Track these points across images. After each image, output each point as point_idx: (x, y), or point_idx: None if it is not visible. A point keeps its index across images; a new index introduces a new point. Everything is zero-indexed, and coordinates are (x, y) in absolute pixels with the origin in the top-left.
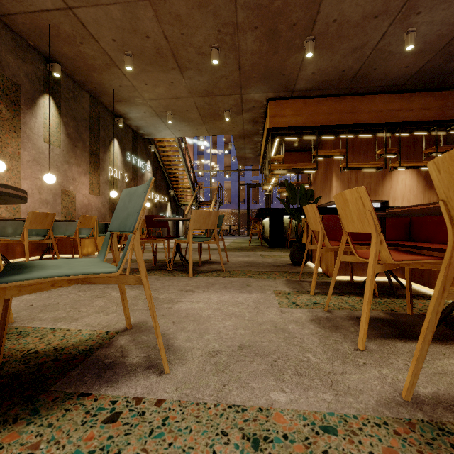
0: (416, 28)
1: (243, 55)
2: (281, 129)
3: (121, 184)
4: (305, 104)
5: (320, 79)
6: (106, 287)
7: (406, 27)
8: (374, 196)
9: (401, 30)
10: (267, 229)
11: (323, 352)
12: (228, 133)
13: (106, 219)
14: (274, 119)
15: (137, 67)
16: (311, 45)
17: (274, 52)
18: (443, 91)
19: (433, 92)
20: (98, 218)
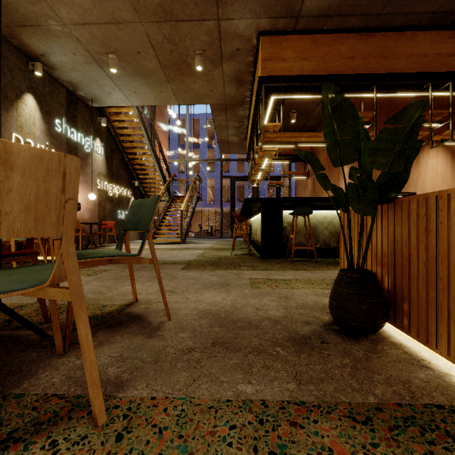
0: None
1: None
2: (280, 79)
3: None
4: (315, 42)
5: None
6: None
7: None
8: None
9: None
10: (256, 230)
11: None
12: (203, 100)
13: None
14: (269, 64)
15: None
16: None
17: None
18: None
19: None
20: None
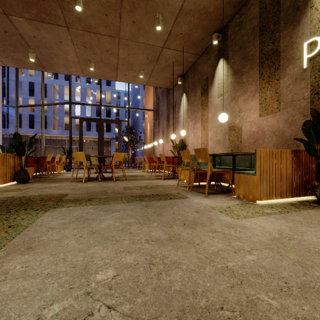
0: None
1: None
2: None
3: None
4: None
5: None
6: (111, 175)
7: None
8: None
9: None
10: None
11: (67, 174)
12: None
13: (301, 146)
14: None
15: (165, 1)
16: None
17: None
18: None
19: None
20: (277, 147)
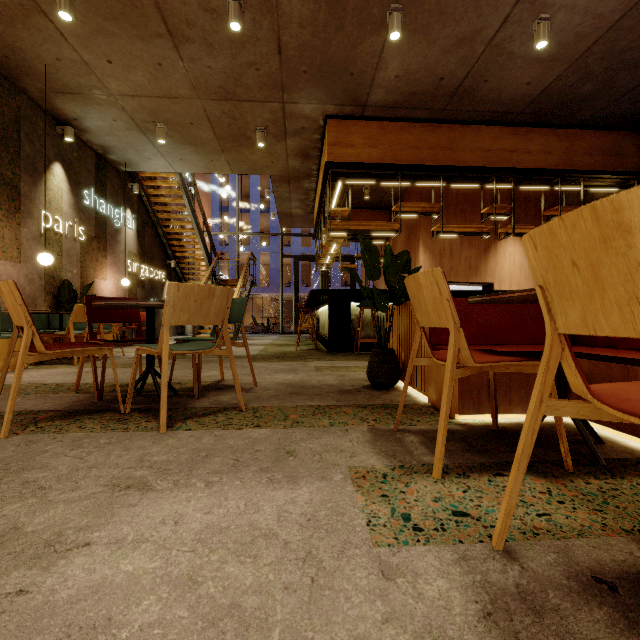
0: (550, 16)
1: (286, 25)
2: (347, 165)
3: (71, 244)
4: (383, 130)
5: (407, 90)
6: None
7: (537, 11)
8: (474, 276)
9: (531, 15)
10: (325, 323)
11: None
12: (263, 171)
13: (37, 306)
14: (336, 149)
15: (86, 21)
16: (397, 18)
17: (337, 27)
18: (568, 129)
19: (556, 129)
20: None
